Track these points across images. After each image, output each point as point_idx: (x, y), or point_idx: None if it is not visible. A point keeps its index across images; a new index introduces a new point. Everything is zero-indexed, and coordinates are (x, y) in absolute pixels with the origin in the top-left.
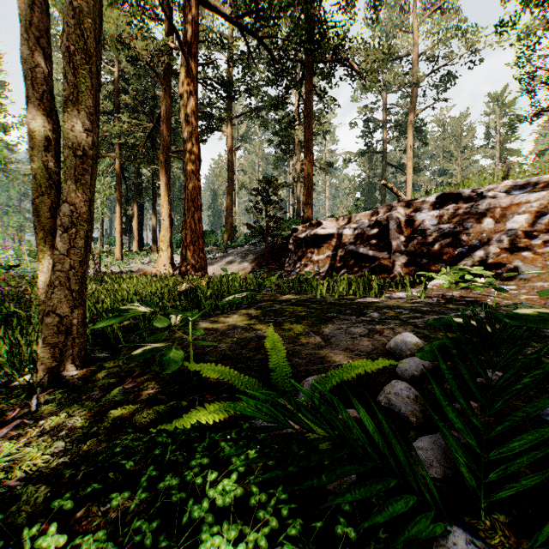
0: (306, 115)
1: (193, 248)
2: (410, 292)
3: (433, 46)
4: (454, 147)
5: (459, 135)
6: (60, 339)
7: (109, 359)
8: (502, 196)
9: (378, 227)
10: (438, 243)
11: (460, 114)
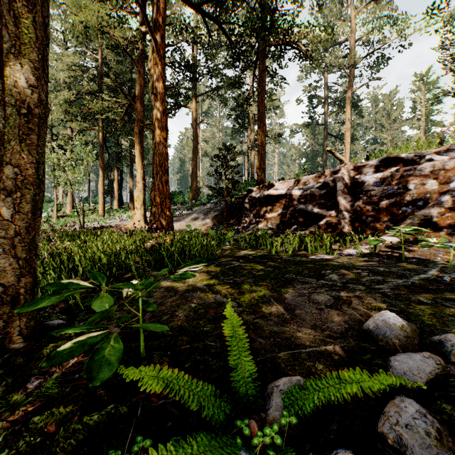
0: (260, 91)
1: (161, 207)
2: (360, 250)
3: (368, 33)
4: (385, 119)
5: (389, 110)
6: (5, 310)
7: (62, 327)
8: (444, 159)
9: (326, 188)
10: (383, 202)
11: (390, 91)
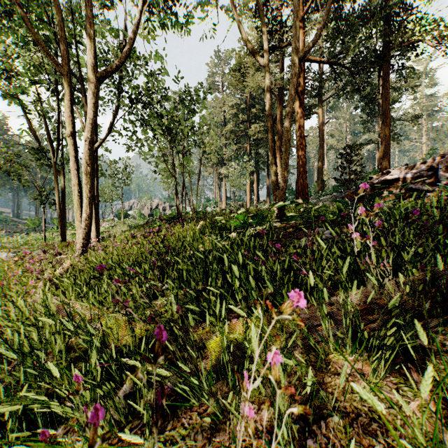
0: (383, 91)
1: (302, 194)
2: None
3: None
4: None
5: None
6: (280, 212)
7: None
8: None
9: (432, 170)
10: None
11: None
